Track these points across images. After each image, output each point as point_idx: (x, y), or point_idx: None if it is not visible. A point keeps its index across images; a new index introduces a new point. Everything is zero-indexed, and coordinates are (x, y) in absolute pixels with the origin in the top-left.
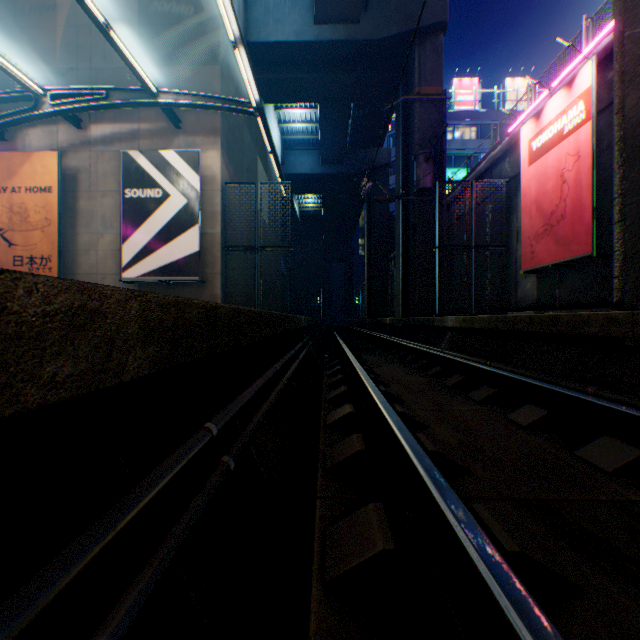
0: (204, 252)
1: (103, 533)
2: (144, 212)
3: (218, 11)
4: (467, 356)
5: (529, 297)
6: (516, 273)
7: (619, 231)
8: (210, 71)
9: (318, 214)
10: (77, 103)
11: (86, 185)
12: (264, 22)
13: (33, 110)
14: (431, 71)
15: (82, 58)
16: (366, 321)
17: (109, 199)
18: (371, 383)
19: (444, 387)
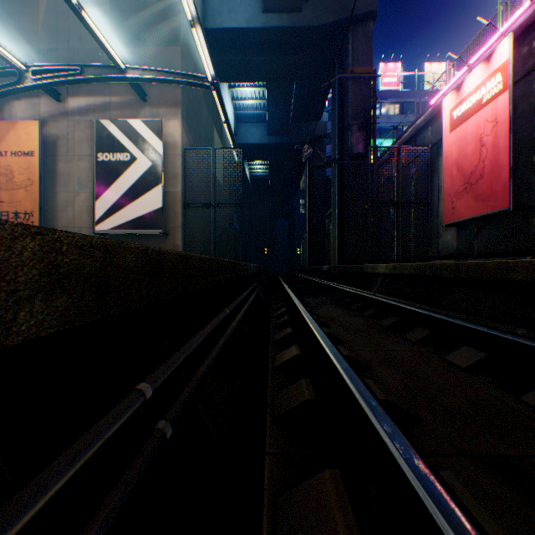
0: (167, 208)
1: None
2: (114, 173)
3: None
4: (398, 299)
5: (449, 247)
6: (438, 226)
7: None
8: (172, 51)
9: (265, 178)
10: (55, 78)
11: (64, 150)
12: (219, 11)
13: (17, 84)
14: (363, 53)
15: (61, 40)
16: (306, 268)
17: (84, 162)
18: (316, 326)
19: (380, 328)
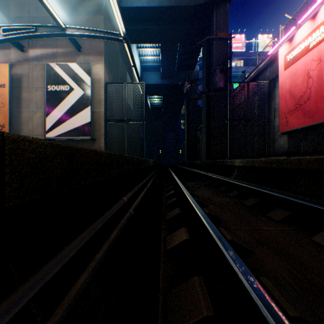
0: (94, 122)
1: None
2: (59, 99)
3: None
4: (251, 184)
5: (282, 148)
6: (274, 134)
7: None
8: (98, 18)
9: (160, 106)
10: (18, 34)
11: (26, 84)
12: None
13: None
14: (222, 24)
15: (24, 11)
16: (185, 162)
17: (40, 92)
18: (201, 211)
19: (245, 207)
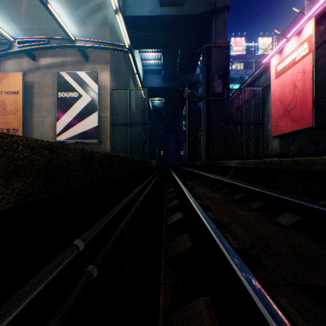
0: (101, 126)
1: None
2: (68, 105)
3: None
4: (243, 182)
5: (275, 150)
6: (267, 137)
7: None
8: (104, 30)
9: (161, 108)
10: (32, 46)
11: (38, 90)
12: (133, 5)
13: (8, 49)
14: (221, 31)
15: (35, 23)
16: (186, 163)
17: (50, 98)
18: (193, 199)
19: (233, 200)
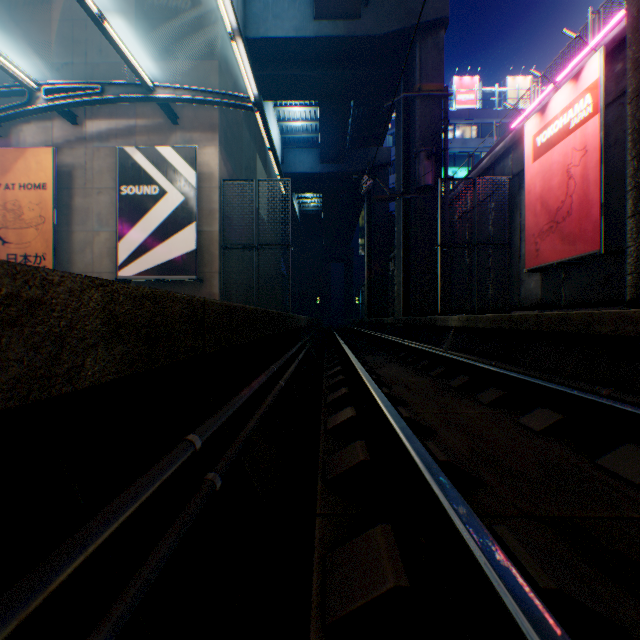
0: (202, 250)
1: (25, 599)
2: (140, 209)
3: (216, 5)
4: (471, 356)
5: (533, 296)
6: (519, 272)
7: (633, 226)
8: (208, 66)
9: (318, 213)
10: (72, 98)
11: (81, 182)
12: (263, 17)
13: (27, 105)
14: (432, 67)
15: (77, 53)
16: (366, 321)
17: (105, 196)
18: (374, 385)
19: (449, 389)
